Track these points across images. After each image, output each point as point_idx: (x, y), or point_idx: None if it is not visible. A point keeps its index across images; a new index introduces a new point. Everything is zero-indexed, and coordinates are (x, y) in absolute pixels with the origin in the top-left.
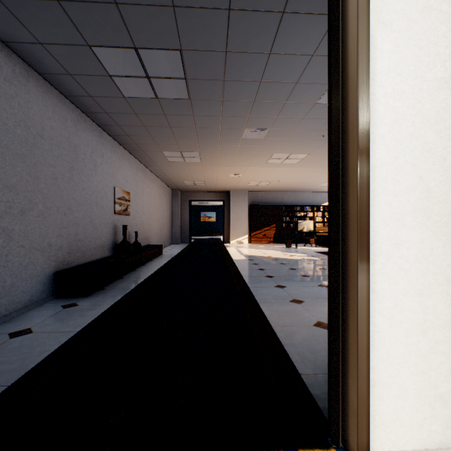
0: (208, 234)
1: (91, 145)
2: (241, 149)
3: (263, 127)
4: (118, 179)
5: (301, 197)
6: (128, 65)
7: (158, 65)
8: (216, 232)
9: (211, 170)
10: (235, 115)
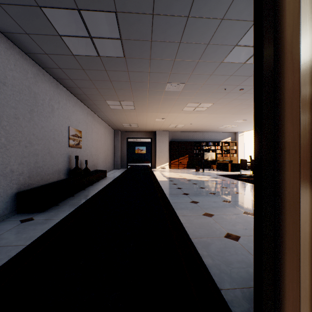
0: (141, 162)
1: (49, 94)
2: (164, 99)
3: (181, 82)
4: (71, 121)
5: (206, 136)
6: (74, 26)
7: (98, 26)
8: (146, 161)
9: (142, 115)
10: (159, 72)
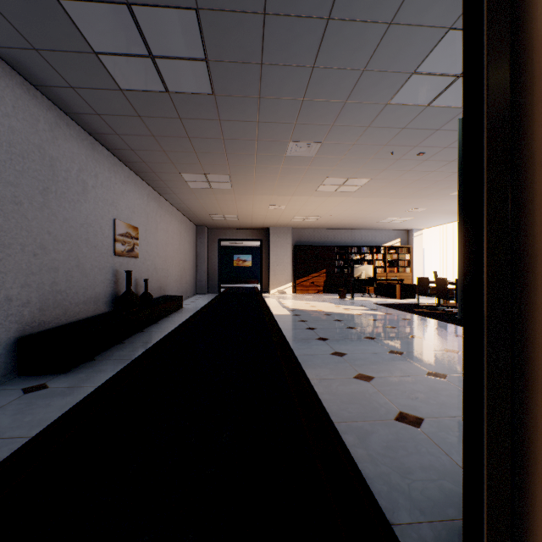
0: (243, 281)
1: (79, 160)
2: (284, 170)
3: (315, 140)
4: (119, 209)
5: (358, 236)
6: (120, 35)
7: (165, 36)
8: (252, 280)
9: (246, 200)
10: (276, 121)
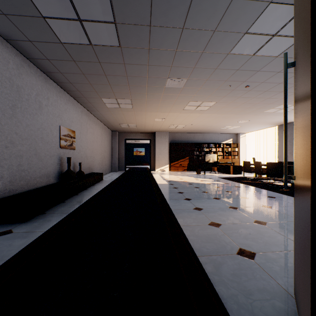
0: (139, 164)
1: (36, 88)
2: (164, 97)
3: (183, 77)
4: (63, 119)
5: (207, 137)
6: (59, 5)
7: (88, 6)
8: (145, 163)
9: (141, 115)
10: (159, 65)
